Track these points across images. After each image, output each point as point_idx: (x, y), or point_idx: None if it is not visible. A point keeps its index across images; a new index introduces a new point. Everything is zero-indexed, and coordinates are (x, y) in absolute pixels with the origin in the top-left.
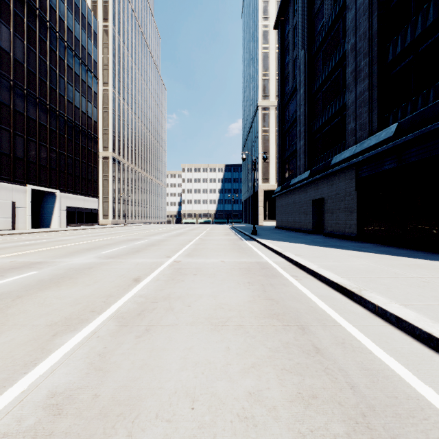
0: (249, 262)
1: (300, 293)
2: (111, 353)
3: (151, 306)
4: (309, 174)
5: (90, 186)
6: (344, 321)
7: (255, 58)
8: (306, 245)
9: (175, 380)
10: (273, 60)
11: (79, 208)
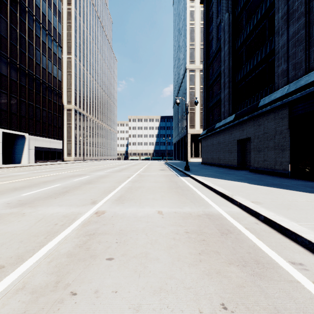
0: (196, 214)
1: None
2: None
3: None
4: (233, 117)
5: (56, 131)
6: None
7: (184, 33)
8: (246, 183)
9: None
10: (198, 33)
11: (45, 148)
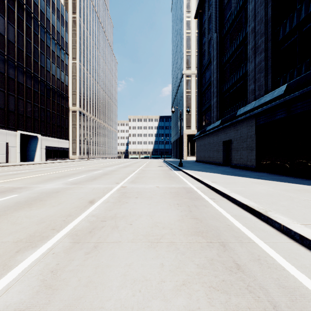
0: (177, 187)
1: (218, 213)
2: (62, 270)
3: (101, 225)
4: (220, 122)
5: (63, 132)
6: (257, 238)
7: (181, 40)
8: (219, 174)
9: (115, 299)
10: (193, 41)
11: (55, 147)
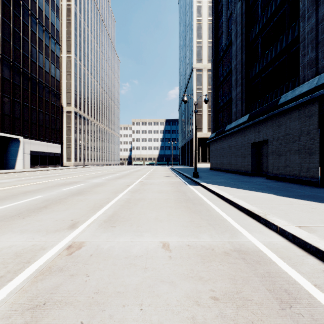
0: (221, 251)
1: None
2: None
3: None
4: (247, 118)
5: (53, 134)
6: None
7: (190, 30)
8: (273, 195)
9: None
10: (205, 30)
11: (42, 152)
